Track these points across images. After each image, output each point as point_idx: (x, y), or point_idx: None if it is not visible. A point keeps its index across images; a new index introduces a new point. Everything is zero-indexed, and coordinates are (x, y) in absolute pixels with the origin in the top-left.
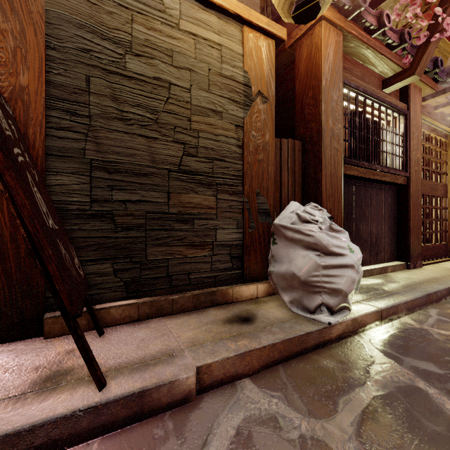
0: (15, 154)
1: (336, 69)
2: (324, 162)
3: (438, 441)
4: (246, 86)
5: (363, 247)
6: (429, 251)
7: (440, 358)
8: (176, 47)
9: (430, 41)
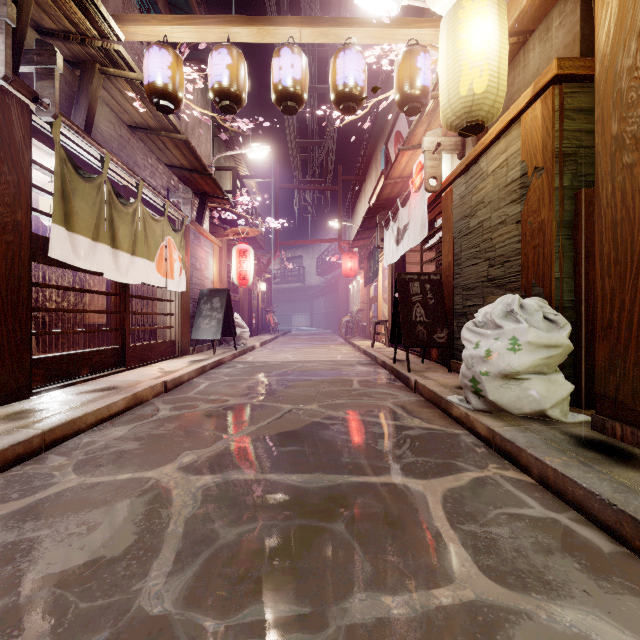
0: (411, 299)
1: (629, 5)
2: (597, 210)
3: (369, 411)
4: (522, 177)
5: None
6: None
7: (419, 441)
8: (484, 193)
9: None
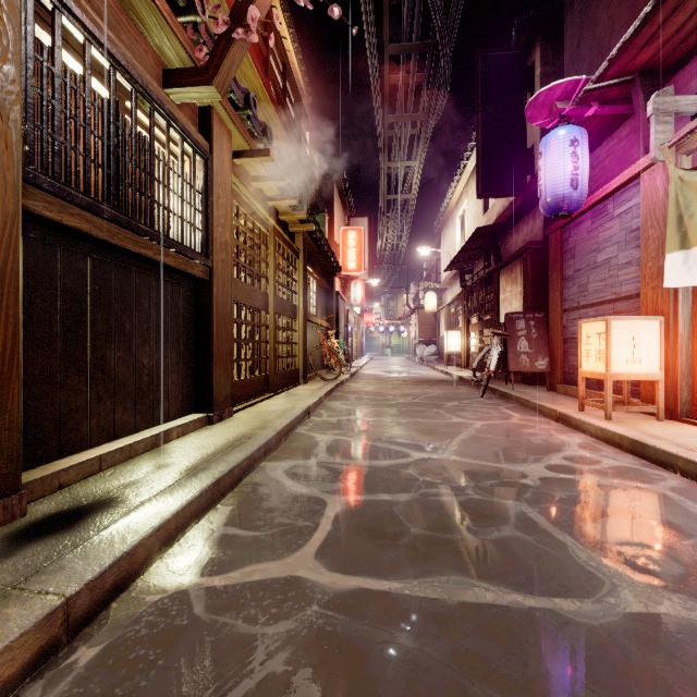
0: None
1: None
2: None
3: None
4: None
5: (116, 397)
6: (245, 388)
7: None
8: None
9: (234, 38)
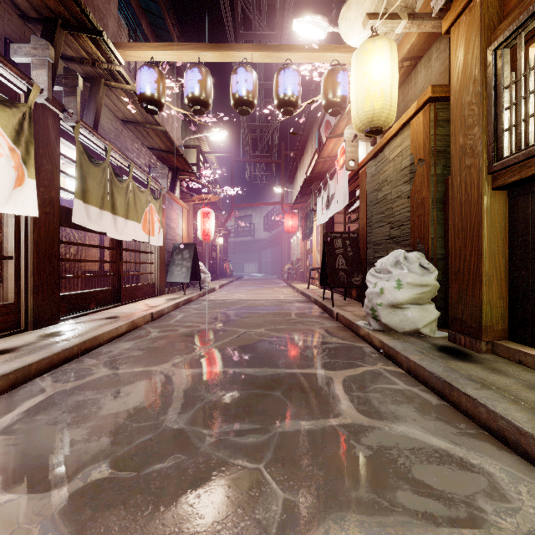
0: (335, 252)
1: (468, 61)
2: (452, 194)
3: (302, 333)
4: (411, 165)
5: None
6: None
7: (334, 350)
8: (387, 174)
9: None
